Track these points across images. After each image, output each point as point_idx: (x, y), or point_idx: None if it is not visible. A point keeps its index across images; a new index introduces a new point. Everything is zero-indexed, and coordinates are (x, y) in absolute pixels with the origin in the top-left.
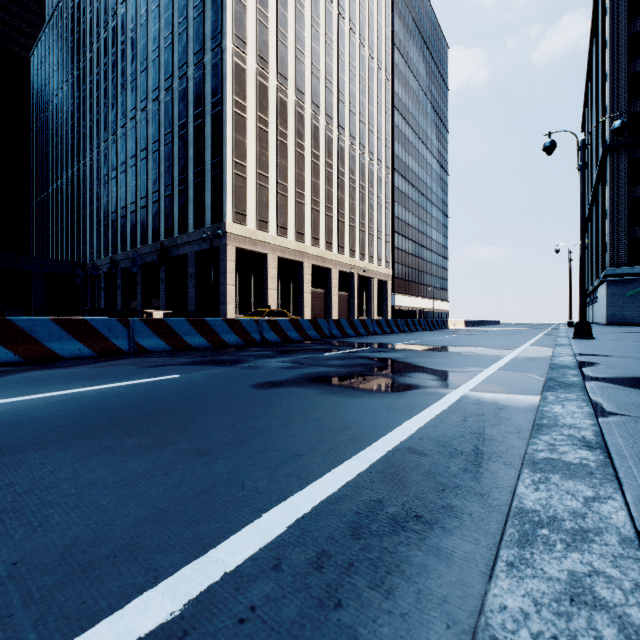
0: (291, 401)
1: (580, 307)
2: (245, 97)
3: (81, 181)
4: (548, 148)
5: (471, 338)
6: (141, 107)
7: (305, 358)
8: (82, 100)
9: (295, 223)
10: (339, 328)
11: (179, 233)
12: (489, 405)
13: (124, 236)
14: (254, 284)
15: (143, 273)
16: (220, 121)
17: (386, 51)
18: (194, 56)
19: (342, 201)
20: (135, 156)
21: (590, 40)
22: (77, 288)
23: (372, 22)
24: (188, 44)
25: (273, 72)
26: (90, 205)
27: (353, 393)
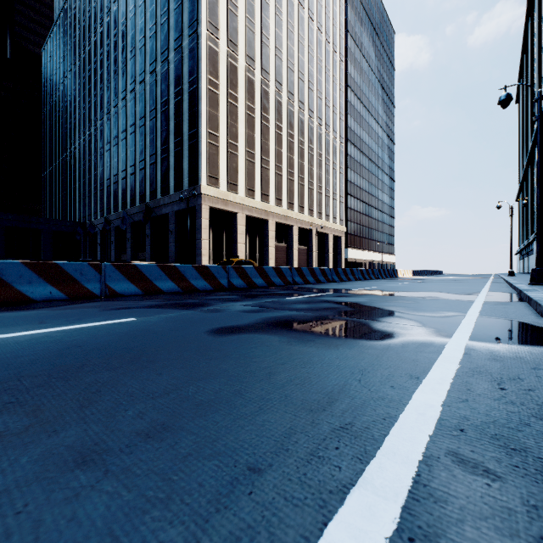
0: (251, 352)
1: (537, 254)
2: (217, 76)
3: (82, 154)
4: (504, 101)
5: (425, 285)
6: (130, 89)
7: (269, 302)
8: (82, 86)
9: (261, 186)
10: (301, 275)
11: (161, 195)
12: (514, 362)
13: (116, 199)
14: (225, 239)
15: (132, 230)
16: (196, 97)
17: (340, 36)
18: (174, 42)
19: (302, 167)
20: (125, 131)
21: (526, 19)
22: (78, 244)
23: (328, 11)
24: (169, 32)
25: (242, 54)
26: (89, 174)
27: (327, 342)
